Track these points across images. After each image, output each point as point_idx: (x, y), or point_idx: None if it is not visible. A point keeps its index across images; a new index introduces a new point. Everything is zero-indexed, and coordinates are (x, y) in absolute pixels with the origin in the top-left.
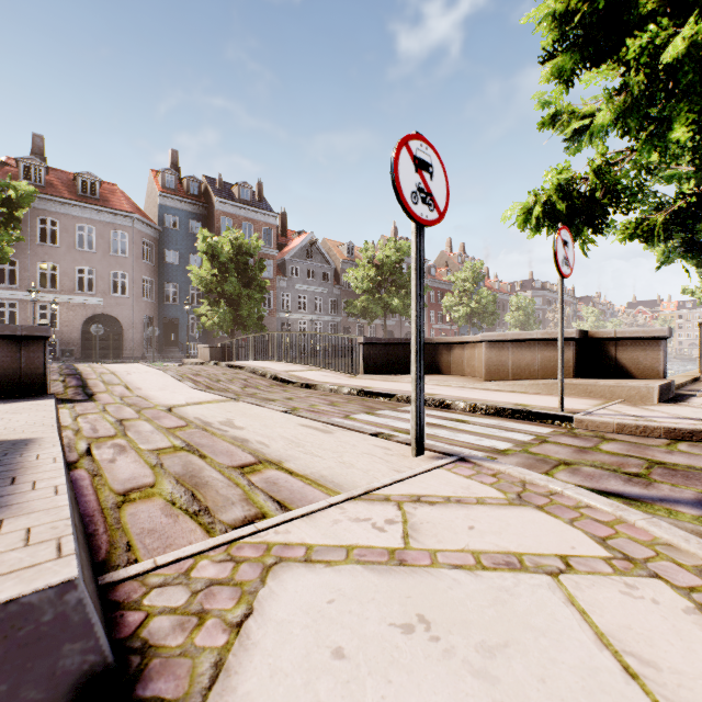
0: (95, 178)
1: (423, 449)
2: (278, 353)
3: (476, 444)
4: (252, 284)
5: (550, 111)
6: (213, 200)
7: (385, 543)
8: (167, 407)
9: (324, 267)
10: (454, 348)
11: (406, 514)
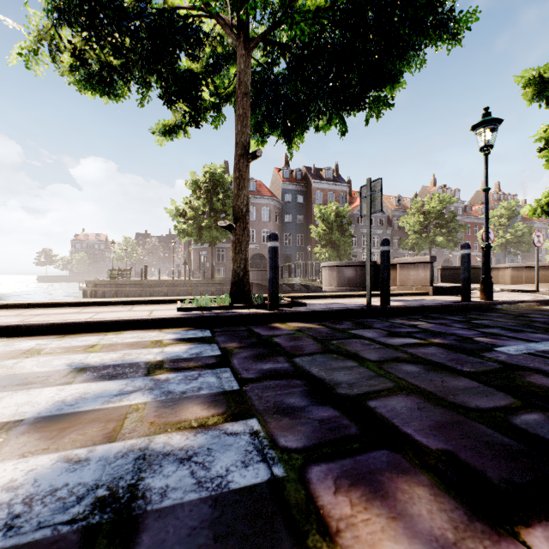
0: (254, 180)
1: None
2: None
3: None
4: (344, 234)
5: None
6: (311, 181)
7: None
8: None
9: (379, 215)
10: (493, 270)
11: None
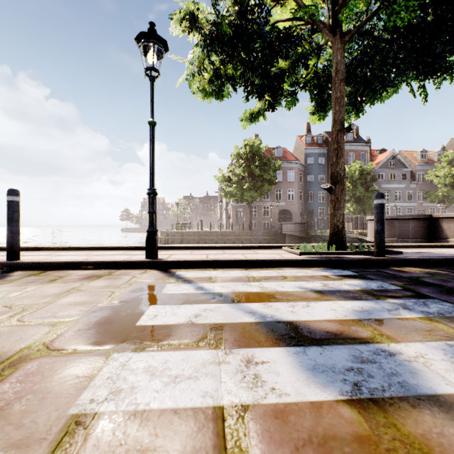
0: (281, 148)
1: None
2: None
3: None
4: (368, 189)
5: None
6: None
7: None
8: None
9: (402, 170)
10: None
11: None
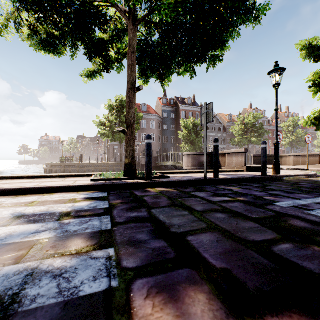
0: (146, 104)
1: None
2: None
3: None
4: (198, 136)
5: None
6: (179, 105)
7: None
8: None
9: (219, 125)
10: (283, 157)
11: None
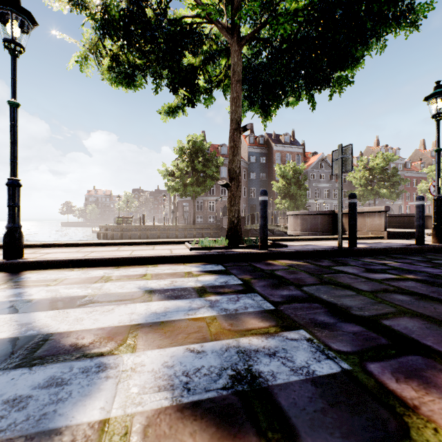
0: (226, 145)
1: None
2: None
3: None
4: (300, 187)
5: None
6: (272, 145)
7: None
8: None
9: (329, 172)
10: None
11: None
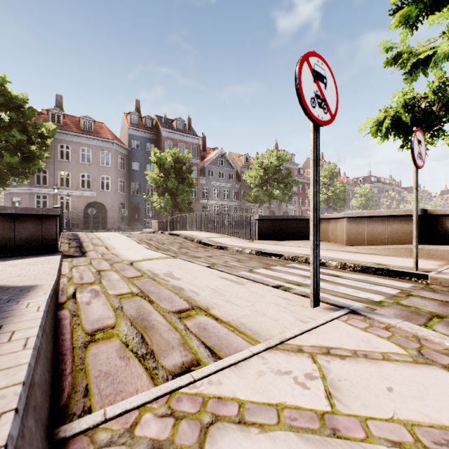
0: (91, 119)
1: (319, 301)
2: (200, 226)
3: (354, 296)
4: (185, 182)
5: (392, 53)
6: (160, 130)
7: (311, 404)
8: (130, 262)
9: (229, 170)
10: (322, 222)
11: (322, 369)
